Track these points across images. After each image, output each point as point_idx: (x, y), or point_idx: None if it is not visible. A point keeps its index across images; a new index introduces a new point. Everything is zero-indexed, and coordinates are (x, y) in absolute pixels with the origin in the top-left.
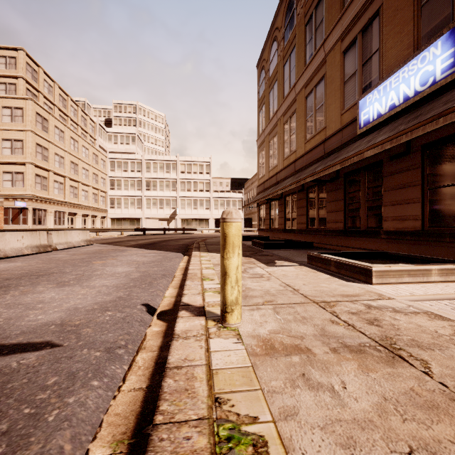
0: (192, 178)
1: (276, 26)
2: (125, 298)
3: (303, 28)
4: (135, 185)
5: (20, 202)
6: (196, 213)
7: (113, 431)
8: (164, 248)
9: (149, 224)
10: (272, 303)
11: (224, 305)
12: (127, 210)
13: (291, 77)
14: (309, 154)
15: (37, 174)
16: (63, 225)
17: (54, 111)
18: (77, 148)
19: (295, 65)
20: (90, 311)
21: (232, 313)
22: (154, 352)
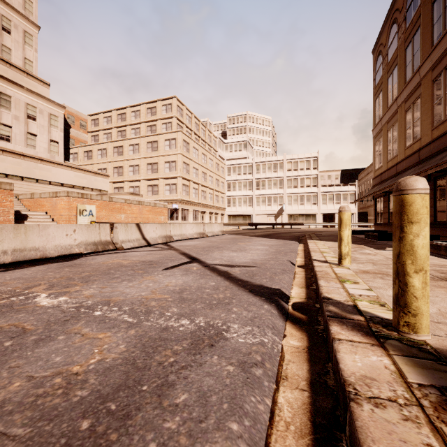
0: (298, 175)
1: (395, 8)
2: (275, 258)
3: (430, 6)
4: (247, 185)
5: (175, 205)
6: (303, 209)
7: (298, 286)
8: (280, 238)
9: (259, 219)
10: (373, 263)
11: (340, 255)
12: (240, 208)
13: (414, 61)
14: (437, 142)
15: (183, 184)
16: (197, 221)
17: (192, 135)
18: (206, 160)
19: (419, 47)
20: (262, 260)
21: (345, 260)
22: (303, 275)
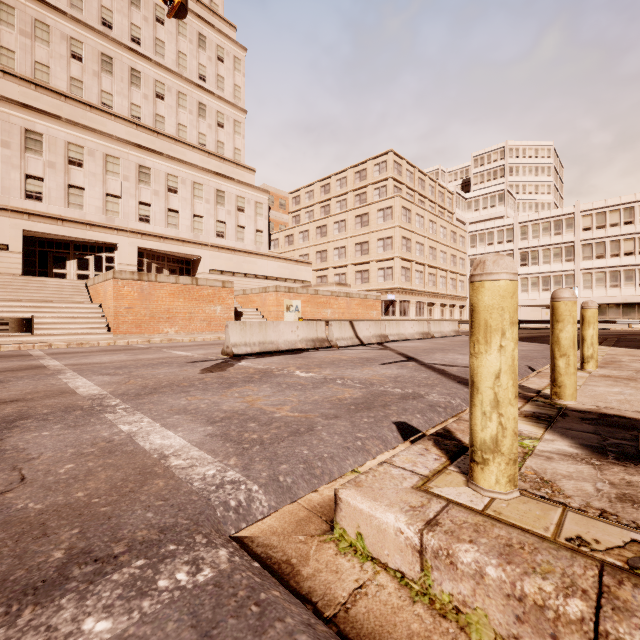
0: (606, 236)
1: None
2: None
3: None
4: None
5: (391, 295)
6: (616, 294)
7: None
8: (547, 342)
9: (525, 314)
10: (639, 371)
11: (582, 358)
12: None
13: None
14: None
15: (402, 267)
16: (423, 317)
17: (414, 197)
18: (435, 230)
19: None
20: None
21: (588, 363)
22: None
